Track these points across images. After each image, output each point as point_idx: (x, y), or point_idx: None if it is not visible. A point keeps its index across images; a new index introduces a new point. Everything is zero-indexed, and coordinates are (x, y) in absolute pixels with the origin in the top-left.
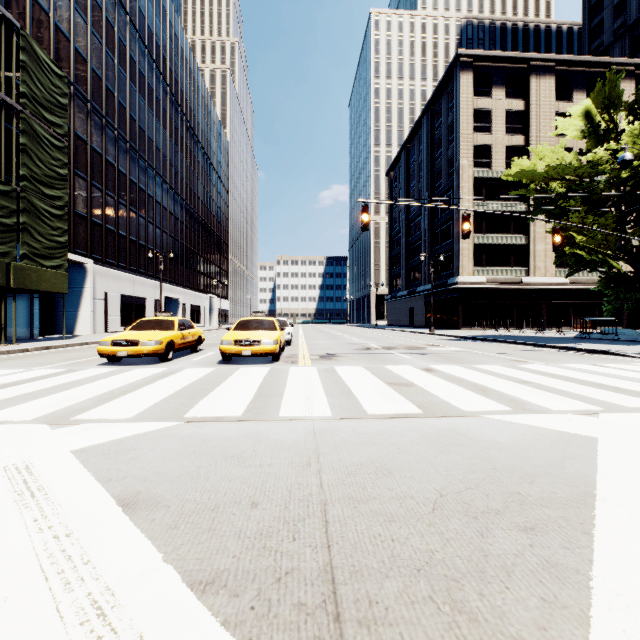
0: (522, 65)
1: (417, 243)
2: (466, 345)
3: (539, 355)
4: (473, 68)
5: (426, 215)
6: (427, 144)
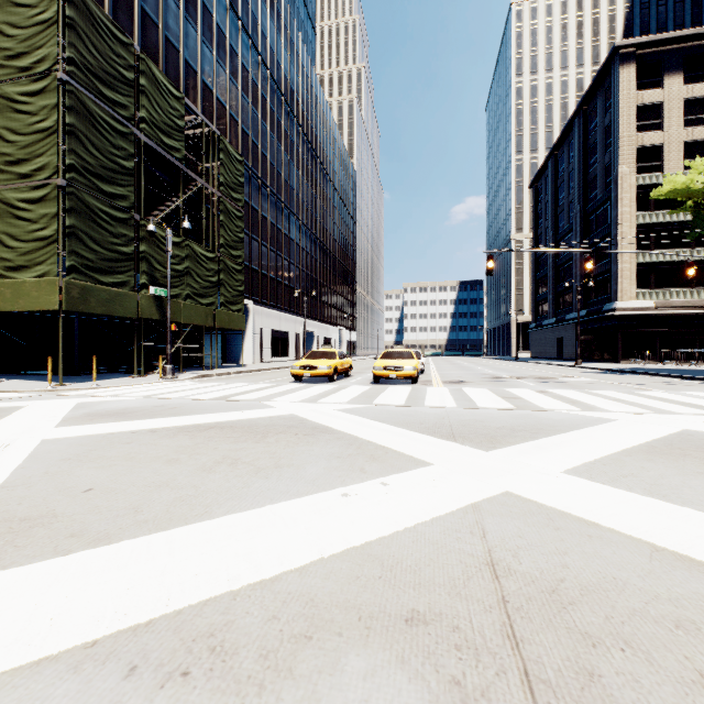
0: None
1: (567, 264)
2: (605, 377)
3: (675, 386)
4: (637, 58)
5: (577, 232)
6: (579, 150)
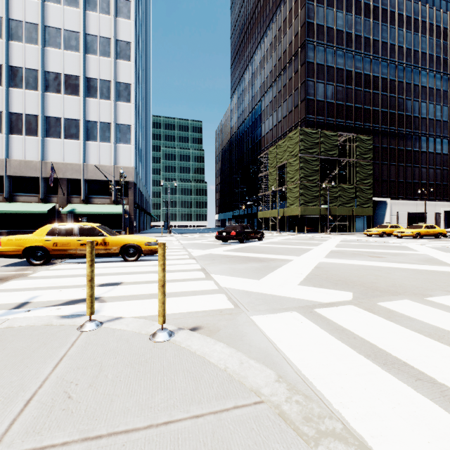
0: None
1: None
2: None
3: None
4: None
5: None
6: None
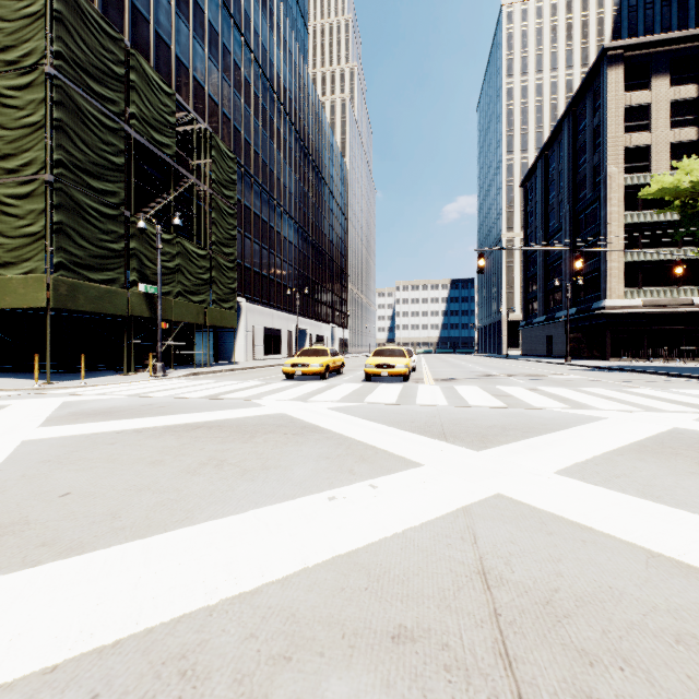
0: (694, 43)
1: (557, 262)
2: (594, 374)
3: (663, 383)
4: (625, 60)
5: (567, 231)
6: (568, 151)
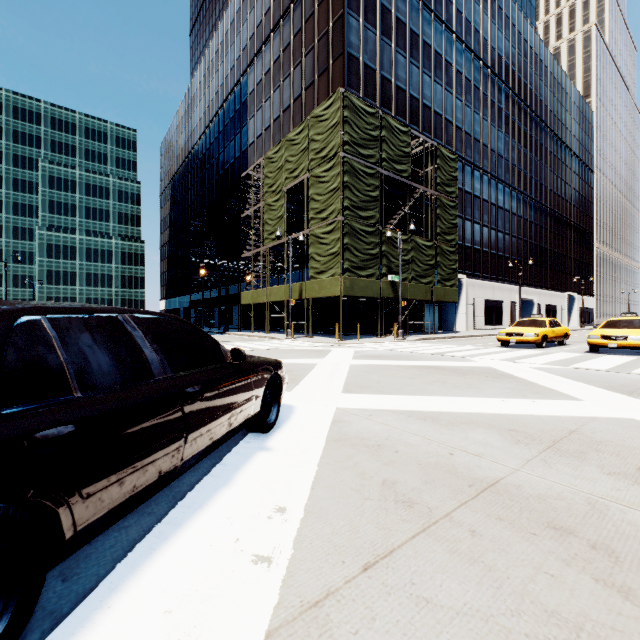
0: None
1: None
2: None
3: None
4: None
5: None
6: None
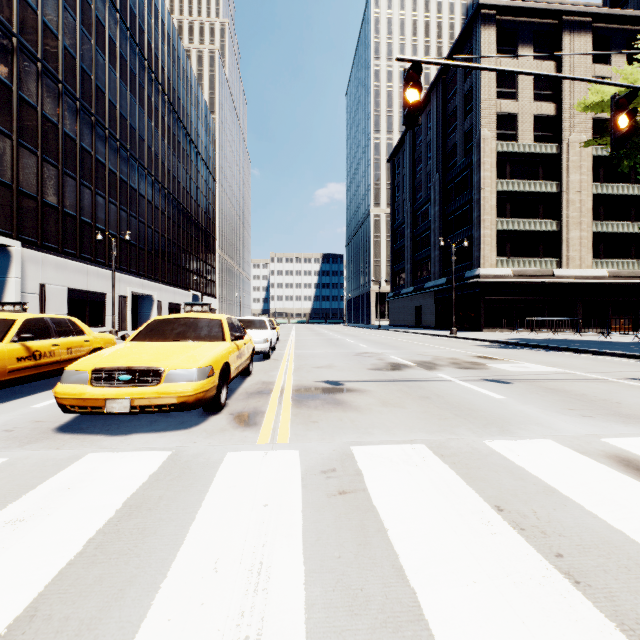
0: (553, 20)
1: (425, 233)
2: (536, 357)
3: None
4: (496, 23)
5: (436, 200)
6: (438, 119)
